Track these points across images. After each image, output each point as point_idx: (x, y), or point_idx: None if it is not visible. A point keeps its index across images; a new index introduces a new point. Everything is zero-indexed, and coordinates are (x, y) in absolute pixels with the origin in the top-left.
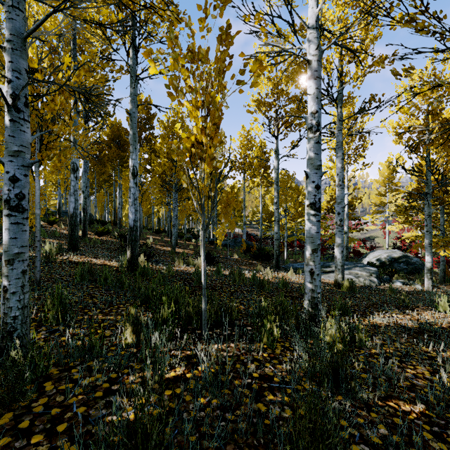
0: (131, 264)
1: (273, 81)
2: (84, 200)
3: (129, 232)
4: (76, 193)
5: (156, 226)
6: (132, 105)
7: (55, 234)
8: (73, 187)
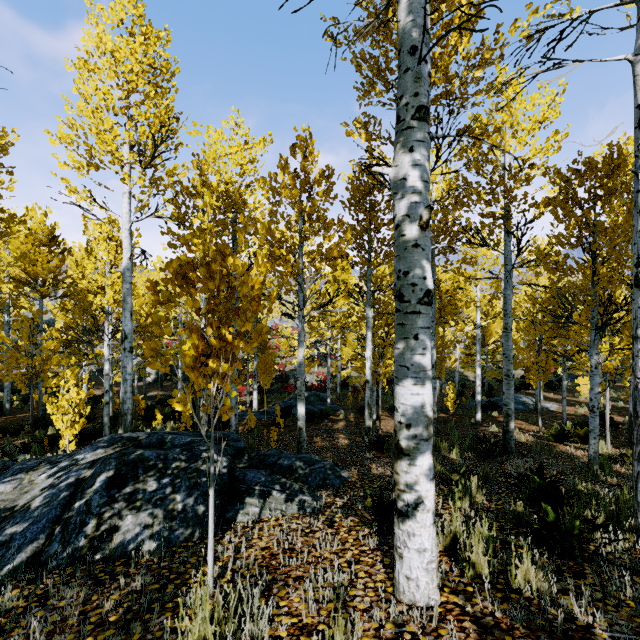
0: None
1: None
2: None
3: None
4: None
5: None
6: None
7: None
8: None
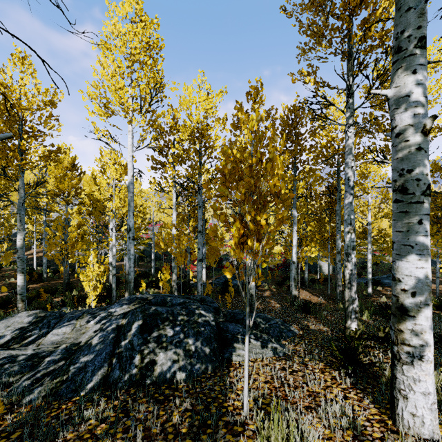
0: None
1: None
2: None
3: None
4: None
5: None
6: None
7: None
8: None
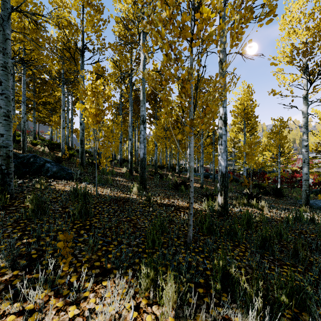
0: (224, 210)
1: (318, 29)
2: (130, 146)
3: (220, 178)
4: (144, 140)
5: (150, 162)
6: (223, 54)
7: (113, 172)
8: (142, 136)
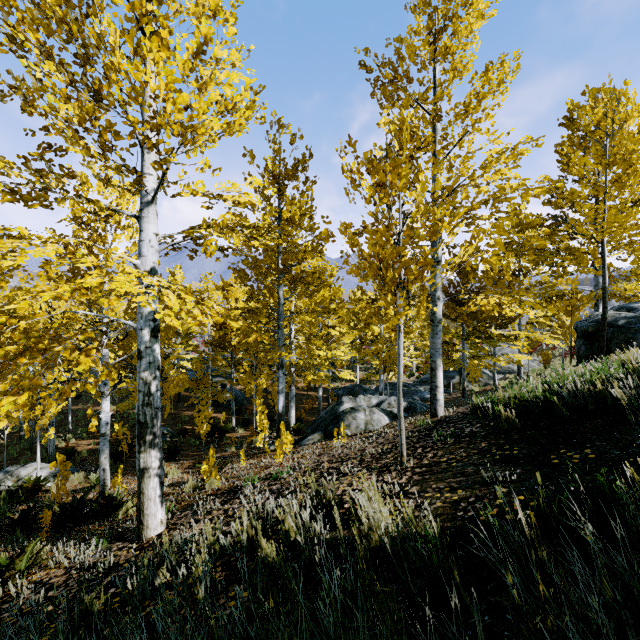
0: None
1: None
2: None
3: None
4: None
5: None
6: None
7: None
8: None
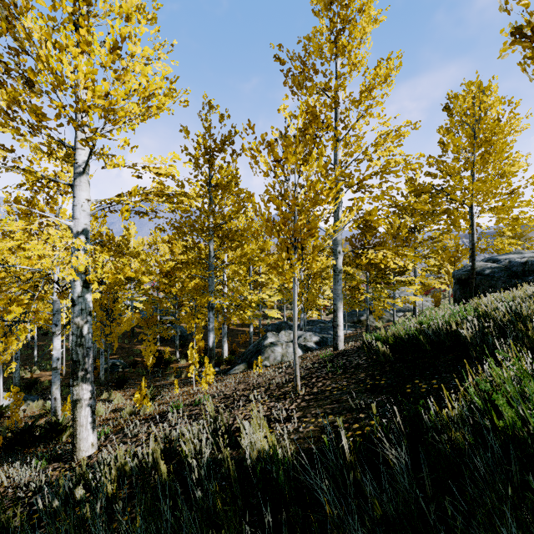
0: None
1: None
2: None
3: None
4: None
5: None
6: None
7: None
8: None
